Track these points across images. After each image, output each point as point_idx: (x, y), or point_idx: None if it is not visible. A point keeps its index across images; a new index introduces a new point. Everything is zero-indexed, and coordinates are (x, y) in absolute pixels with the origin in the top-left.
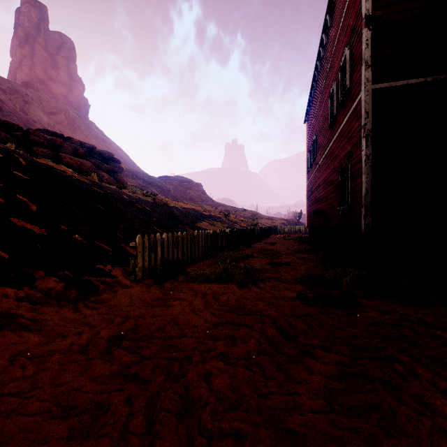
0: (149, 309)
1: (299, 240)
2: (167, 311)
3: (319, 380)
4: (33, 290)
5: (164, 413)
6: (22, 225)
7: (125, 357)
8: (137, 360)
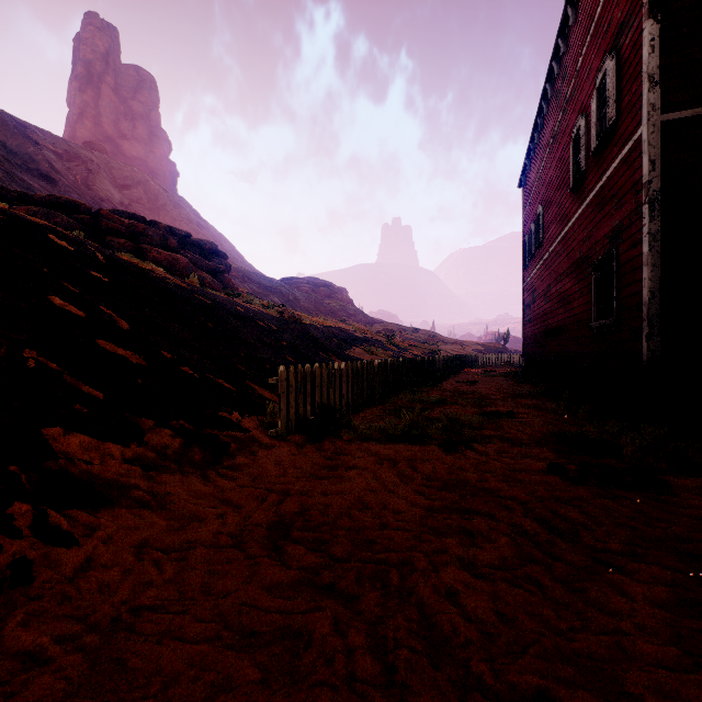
0: (314, 482)
1: (514, 377)
2: (345, 486)
3: (651, 613)
4: (143, 447)
5: (406, 653)
6: (113, 350)
7: (306, 556)
8: (328, 562)
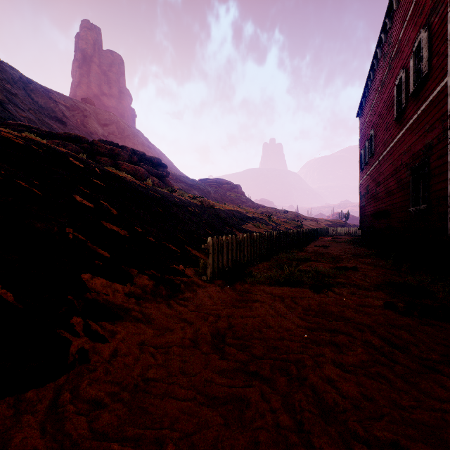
0: (234, 310)
1: (354, 243)
2: (253, 313)
3: None
4: (133, 286)
5: (308, 414)
6: (110, 227)
7: (238, 354)
8: (251, 358)
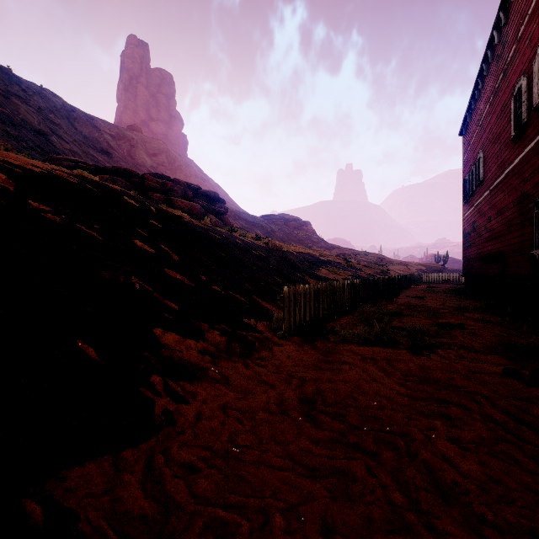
0: (320, 372)
1: (456, 294)
2: (343, 377)
3: None
4: (206, 343)
5: (425, 493)
6: (174, 275)
7: (334, 423)
8: (350, 428)
